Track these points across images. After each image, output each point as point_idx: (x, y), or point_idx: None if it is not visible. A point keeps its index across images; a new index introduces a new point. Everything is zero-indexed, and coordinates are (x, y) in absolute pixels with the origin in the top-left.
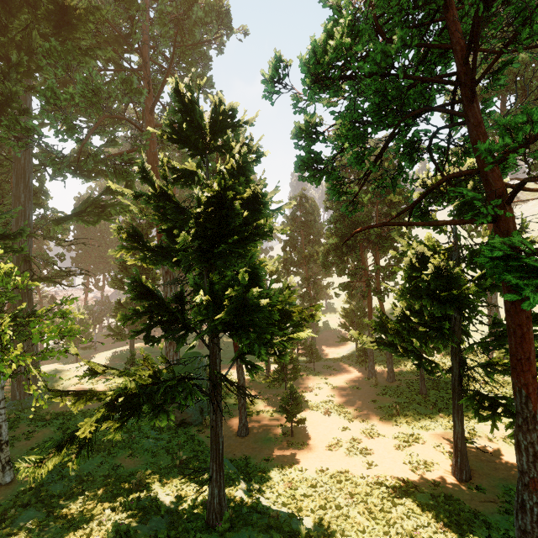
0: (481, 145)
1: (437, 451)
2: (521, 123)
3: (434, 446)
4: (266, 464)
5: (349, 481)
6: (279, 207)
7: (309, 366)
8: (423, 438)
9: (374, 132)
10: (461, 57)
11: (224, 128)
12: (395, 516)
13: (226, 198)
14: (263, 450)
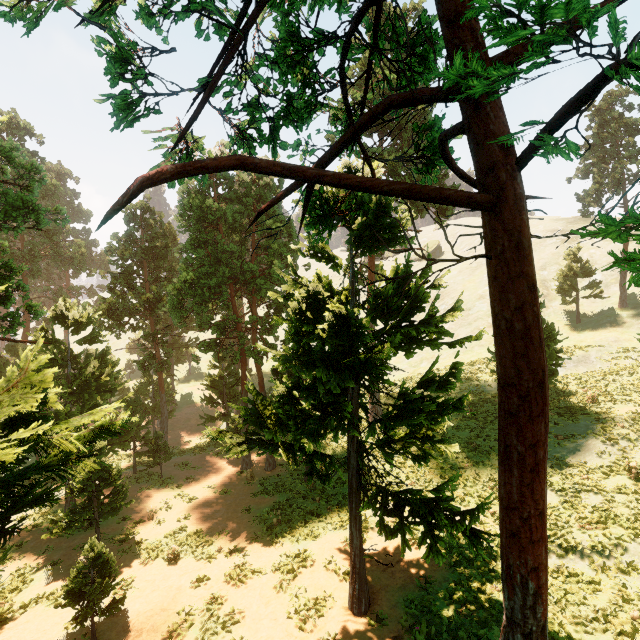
0: None
1: (329, 572)
2: None
3: (325, 566)
4: None
5: None
6: None
7: (155, 469)
8: (311, 556)
9: None
10: None
11: None
12: None
13: None
14: None
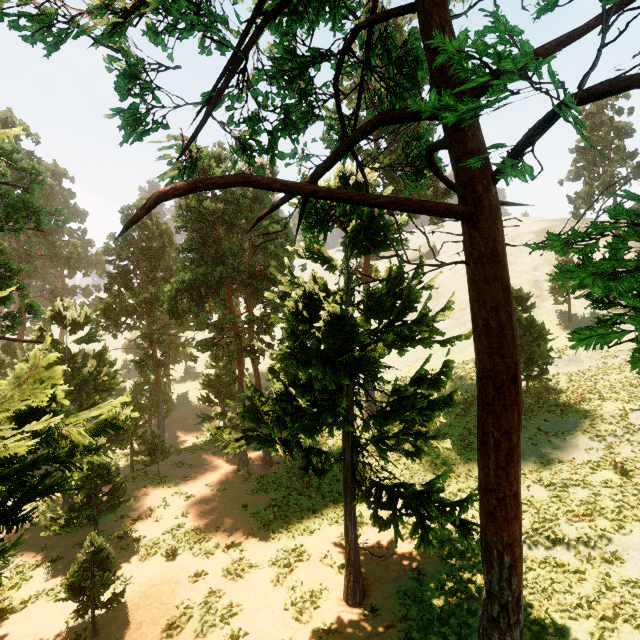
0: None
1: (325, 566)
2: None
3: (321, 559)
4: None
5: None
6: None
7: (152, 468)
8: (307, 550)
9: None
10: None
11: None
12: None
13: None
14: None
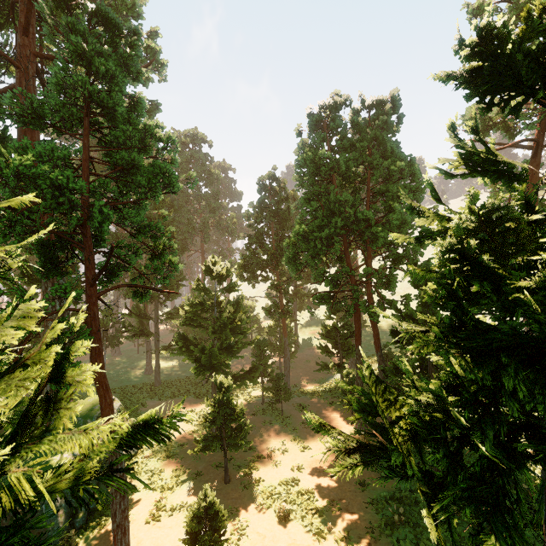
0: None
1: None
2: None
3: None
4: None
5: None
6: None
7: (278, 404)
8: None
9: None
10: None
11: None
12: None
13: None
14: None
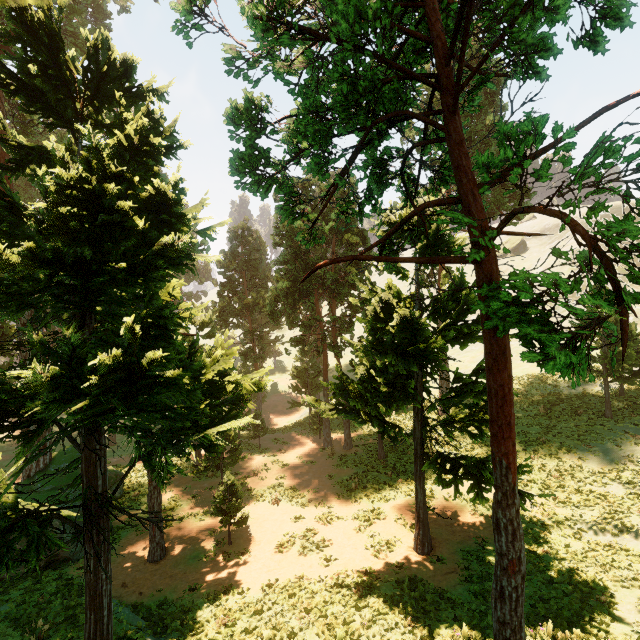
0: (479, 156)
1: (399, 525)
2: (526, 131)
3: (395, 520)
4: (190, 596)
5: (304, 590)
6: (208, 228)
7: (254, 442)
8: (384, 512)
9: (342, 130)
10: (442, 56)
11: (114, 91)
12: (360, 625)
13: (104, 195)
14: (187, 576)
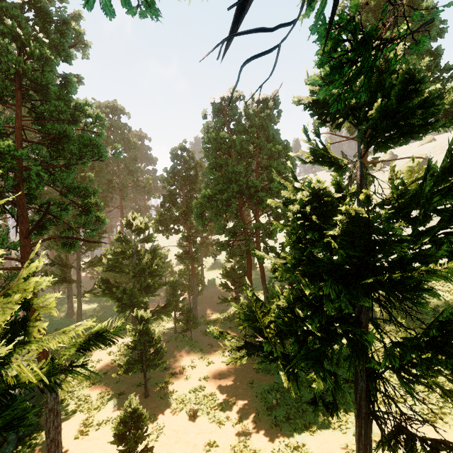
0: None
1: None
2: None
3: None
4: None
5: None
6: None
7: (188, 332)
8: None
9: None
10: None
11: None
12: None
13: None
14: None
